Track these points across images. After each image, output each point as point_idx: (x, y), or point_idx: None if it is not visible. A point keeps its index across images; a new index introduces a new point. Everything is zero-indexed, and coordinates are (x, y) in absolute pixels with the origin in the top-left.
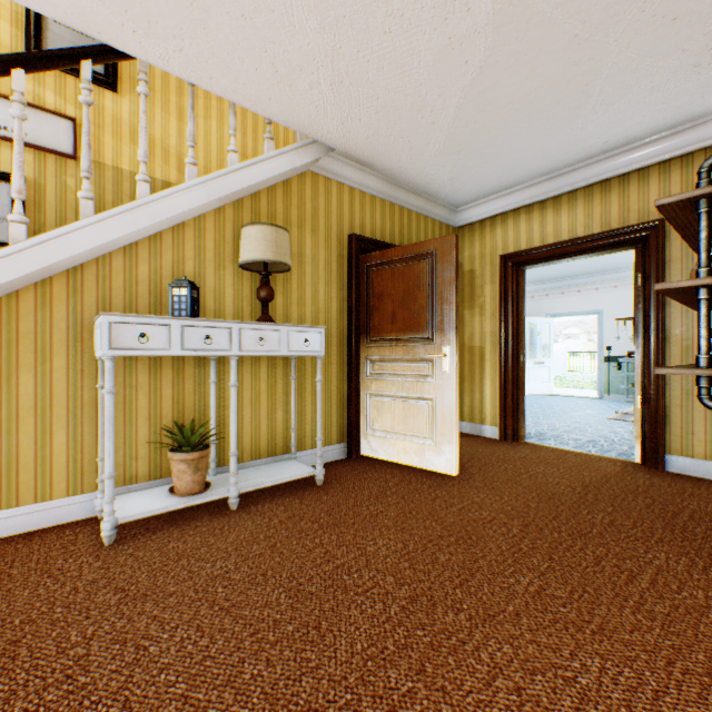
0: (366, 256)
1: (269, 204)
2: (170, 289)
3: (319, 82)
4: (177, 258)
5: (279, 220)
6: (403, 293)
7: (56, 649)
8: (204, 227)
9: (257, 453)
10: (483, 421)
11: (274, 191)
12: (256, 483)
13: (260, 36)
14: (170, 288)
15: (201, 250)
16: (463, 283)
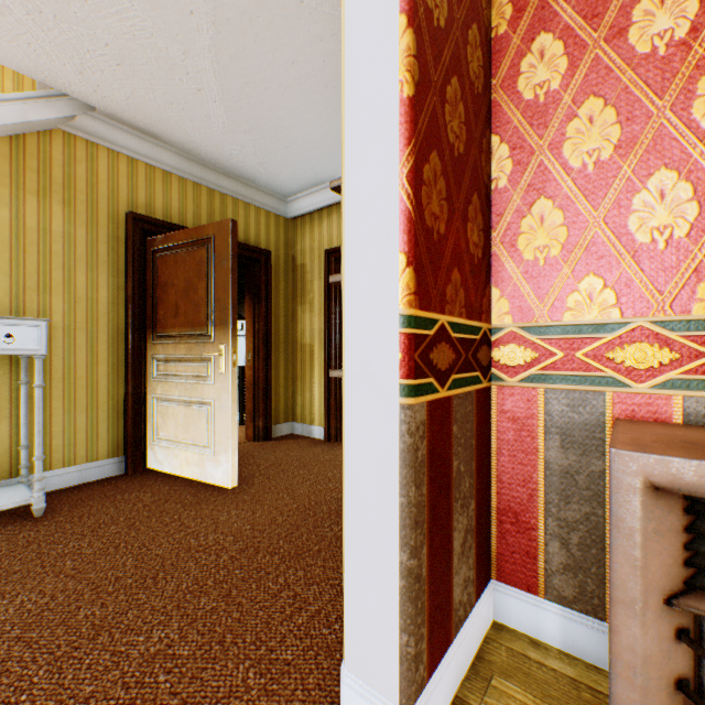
0: (153, 239)
1: None
2: None
3: (9, 6)
4: None
5: (4, 184)
6: (186, 283)
7: None
8: None
9: None
10: (313, 421)
11: None
12: None
13: None
14: None
15: None
16: (296, 277)
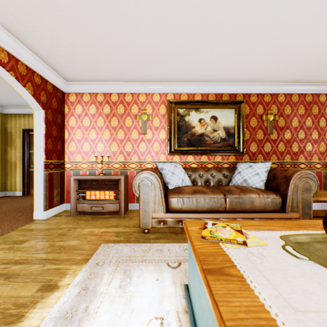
0: None
1: None
2: None
3: None
4: None
5: None
6: None
7: None
8: None
9: None
10: (16, 190)
11: None
12: None
13: None
14: None
15: None
16: (8, 136)
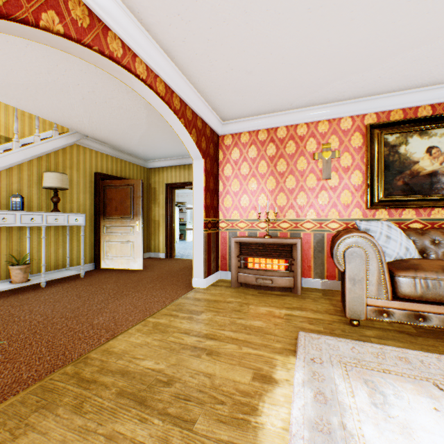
0: (104, 181)
1: (56, 158)
2: (11, 198)
3: (84, 121)
4: (9, 183)
5: (61, 165)
6: (121, 199)
7: None
8: (23, 169)
9: (50, 268)
10: (159, 251)
11: (58, 153)
12: (53, 277)
13: (59, 108)
14: (11, 198)
15: (21, 179)
16: (152, 192)
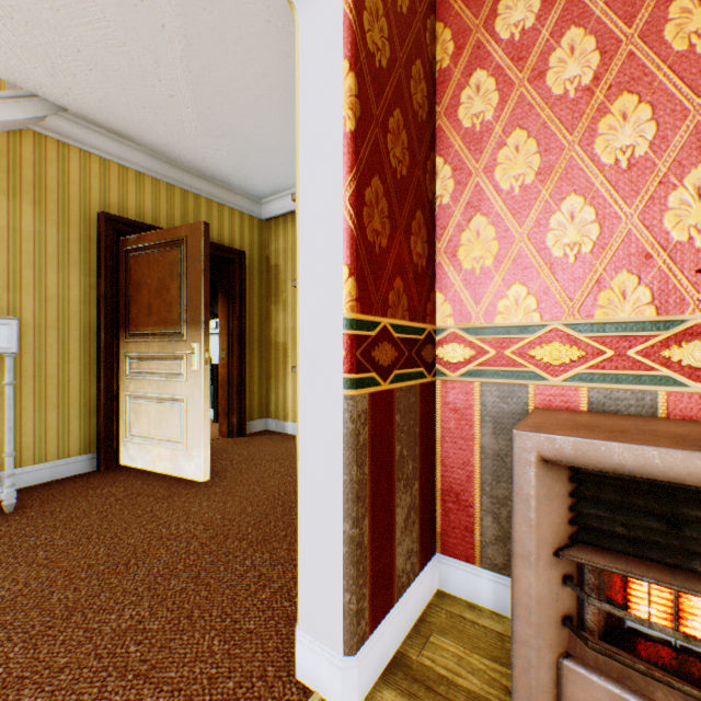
0: (126, 239)
1: None
2: None
3: None
4: None
5: None
6: (159, 282)
7: None
8: None
9: None
10: (286, 417)
11: None
12: None
13: None
14: None
15: None
16: (270, 277)
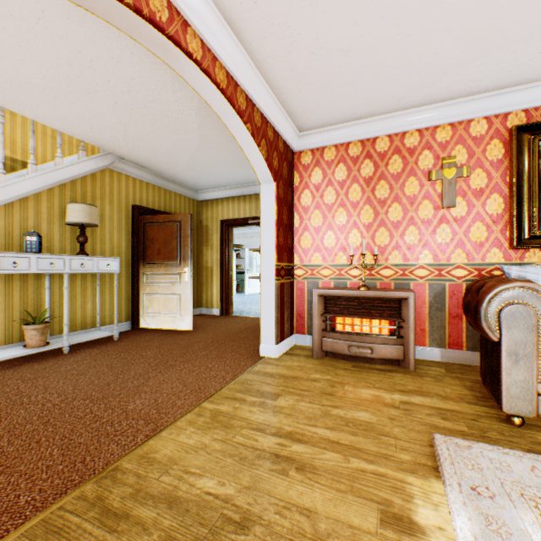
0: (144, 217)
1: (83, 186)
2: (25, 237)
3: (117, 136)
4: (23, 217)
5: (89, 196)
6: (165, 239)
7: (3, 392)
8: (41, 199)
9: (75, 328)
10: (213, 306)
11: (86, 179)
12: (79, 340)
13: (86, 118)
14: (25, 236)
15: (39, 213)
16: (203, 232)
